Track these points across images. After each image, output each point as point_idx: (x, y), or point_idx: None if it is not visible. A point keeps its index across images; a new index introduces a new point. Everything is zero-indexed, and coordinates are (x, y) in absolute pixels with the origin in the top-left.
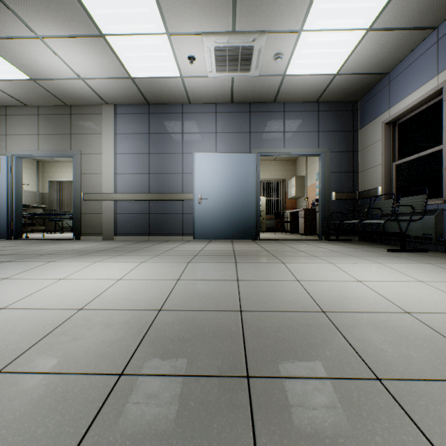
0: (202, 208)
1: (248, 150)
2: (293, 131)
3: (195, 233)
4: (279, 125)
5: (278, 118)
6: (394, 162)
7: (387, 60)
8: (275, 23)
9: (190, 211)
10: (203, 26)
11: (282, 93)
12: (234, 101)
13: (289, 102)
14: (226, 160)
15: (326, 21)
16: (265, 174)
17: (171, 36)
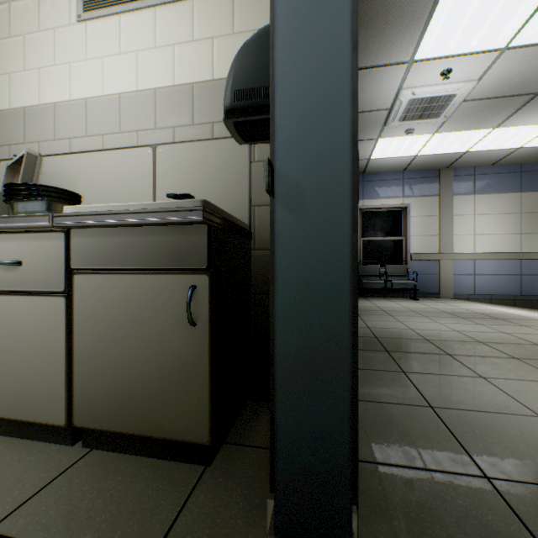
0: None
1: None
2: None
3: None
4: None
5: None
6: (363, 238)
7: (379, 169)
8: (453, 121)
9: None
10: (487, 80)
11: None
12: None
13: None
14: None
15: (436, 141)
16: None
17: (498, 52)
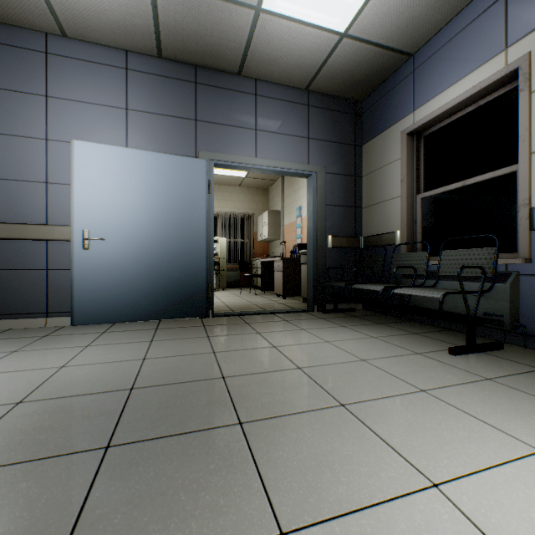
0: (92, 257)
1: (193, 152)
2: (271, 131)
3: (74, 312)
4: (247, 117)
5: (246, 105)
6: (420, 194)
7: (421, 24)
8: None
9: (66, 264)
10: None
11: (254, 55)
12: (164, 53)
13: (264, 81)
14: (146, 165)
15: None
16: (227, 205)
17: None
